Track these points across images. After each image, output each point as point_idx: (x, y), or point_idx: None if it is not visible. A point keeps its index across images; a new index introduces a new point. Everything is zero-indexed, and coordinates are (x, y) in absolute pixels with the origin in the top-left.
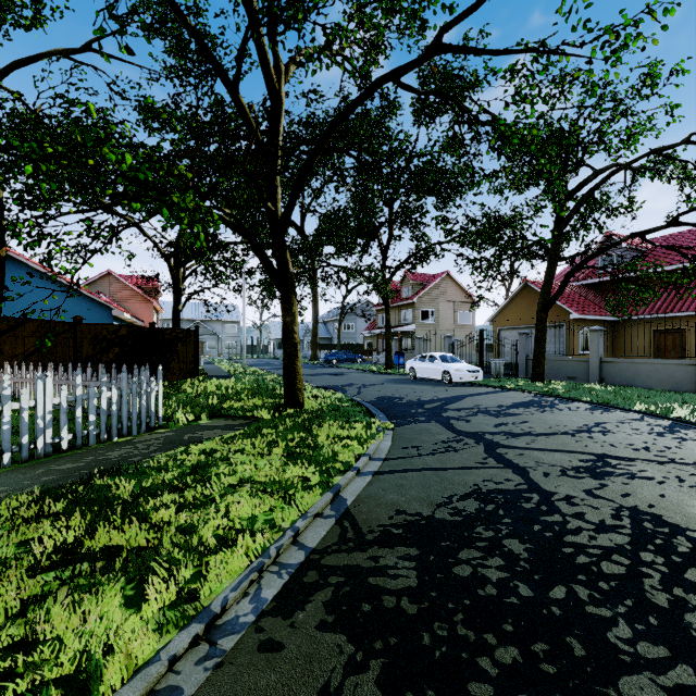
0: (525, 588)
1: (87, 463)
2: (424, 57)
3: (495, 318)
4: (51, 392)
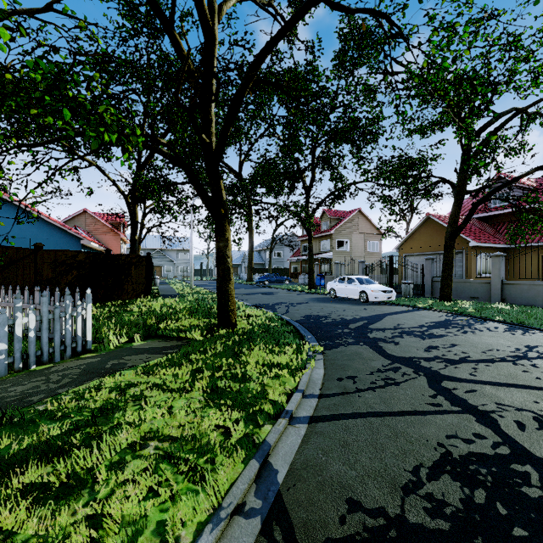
0: None
1: None
2: None
3: (401, 246)
4: None
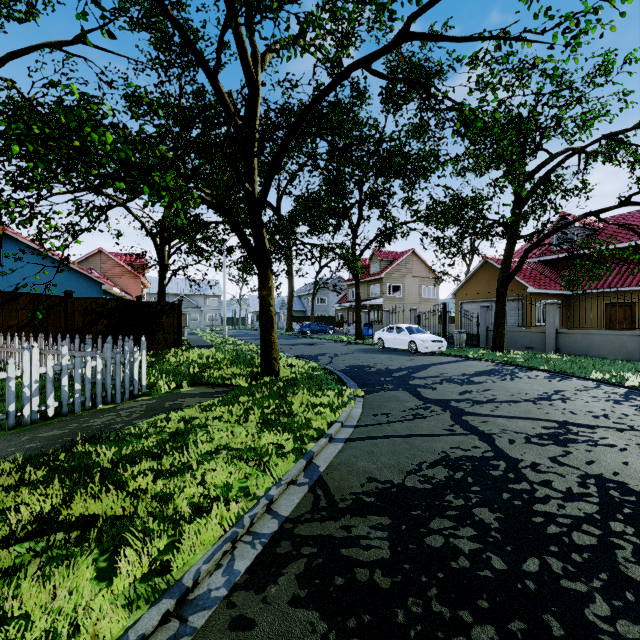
0: (498, 560)
1: (71, 430)
2: (393, 44)
3: (457, 292)
4: (37, 361)
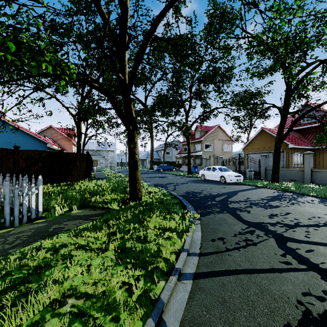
0: None
1: None
2: None
3: (245, 147)
4: None
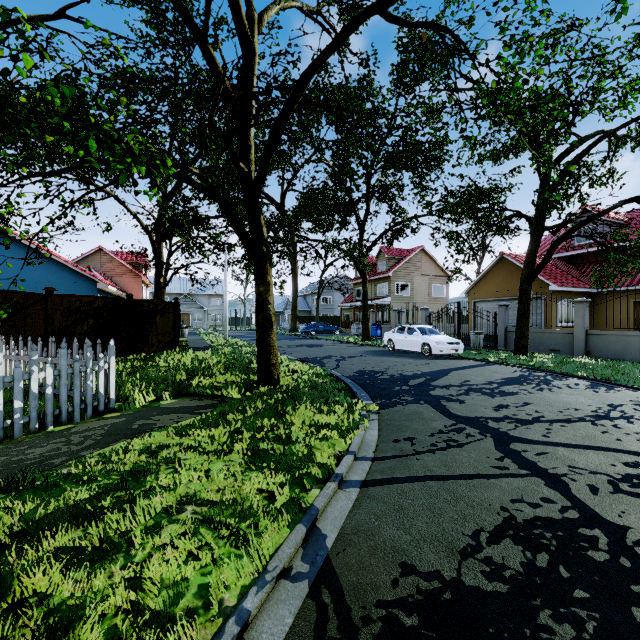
0: None
1: None
2: None
3: (470, 290)
4: None
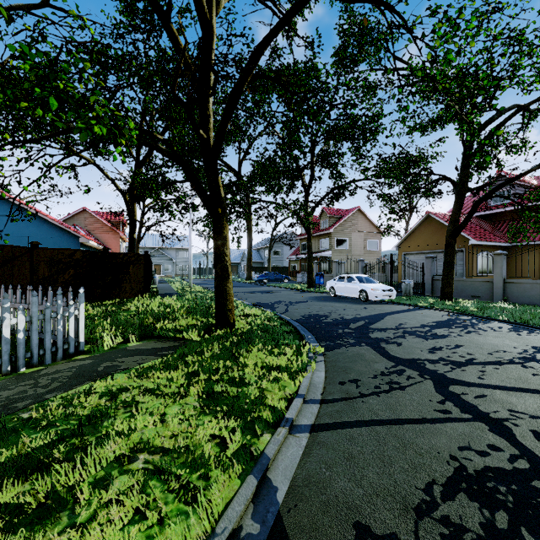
0: None
1: None
2: None
3: (400, 244)
4: None
